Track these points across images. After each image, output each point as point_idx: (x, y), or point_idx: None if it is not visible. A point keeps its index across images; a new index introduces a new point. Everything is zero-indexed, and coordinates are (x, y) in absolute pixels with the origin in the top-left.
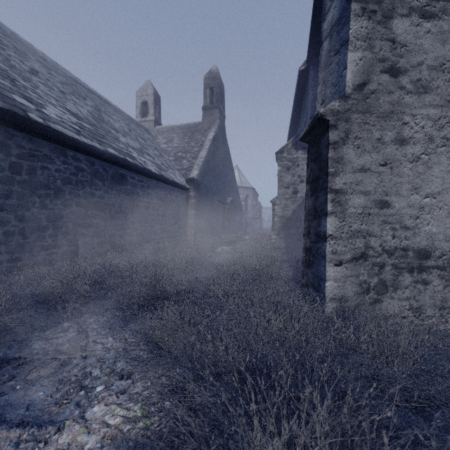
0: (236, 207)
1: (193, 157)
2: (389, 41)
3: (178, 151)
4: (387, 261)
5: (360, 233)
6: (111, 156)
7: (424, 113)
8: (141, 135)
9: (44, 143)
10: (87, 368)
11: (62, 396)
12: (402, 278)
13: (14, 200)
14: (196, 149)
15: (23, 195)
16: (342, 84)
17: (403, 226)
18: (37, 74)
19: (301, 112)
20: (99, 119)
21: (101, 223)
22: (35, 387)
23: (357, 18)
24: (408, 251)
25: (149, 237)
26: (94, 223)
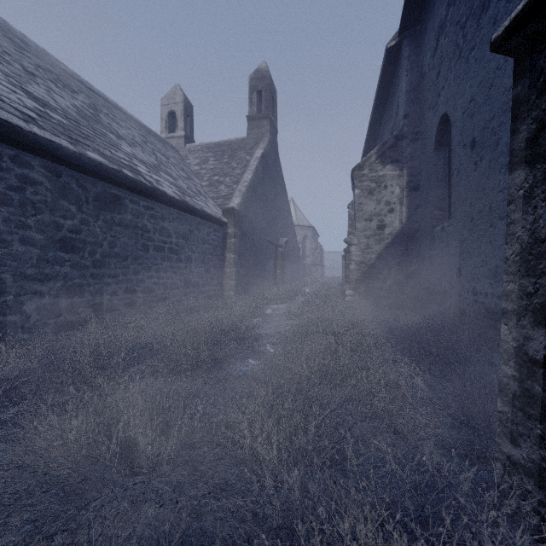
0: (292, 250)
1: (234, 181)
2: None
3: (214, 174)
4: None
5: None
6: (92, 163)
7: None
8: (163, 151)
9: None
10: None
11: None
12: None
13: None
14: (238, 171)
15: None
16: None
17: None
18: None
19: (383, 118)
20: (91, 117)
21: (75, 273)
22: None
23: None
24: None
25: (164, 293)
26: (60, 274)
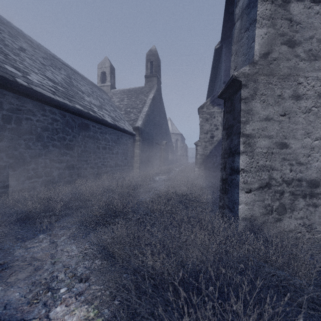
0: (169, 147)
1: (138, 111)
2: (288, 20)
3: (127, 107)
4: (285, 189)
5: (265, 167)
6: (78, 110)
7: (314, 75)
8: (101, 96)
9: (28, 100)
10: (54, 273)
11: (33, 296)
12: (297, 202)
13: (5, 142)
14: (140, 106)
15: (12, 138)
16: (251, 53)
17: (298, 162)
18: (25, 51)
19: (216, 79)
20: (70, 84)
21: (71, 159)
22: (13, 288)
23: (263, 2)
24: (302, 181)
25: (106, 169)
26: (65, 160)
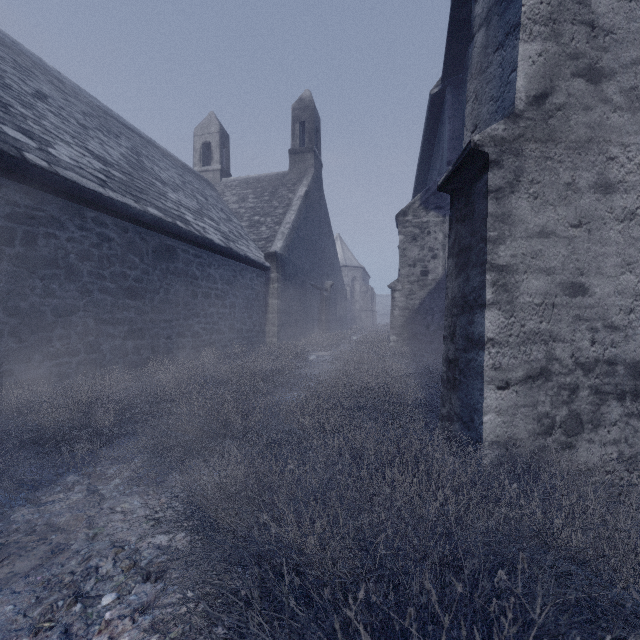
0: (338, 294)
1: (276, 222)
2: (586, 25)
3: (254, 214)
4: (582, 381)
5: (538, 335)
6: (153, 219)
7: None
8: (201, 190)
9: (50, 198)
10: (92, 560)
11: (43, 614)
12: (607, 408)
13: (2, 283)
14: (280, 211)
15: (16, 276)
16: (509, 96)
17: (609, 325)
18: (46, 100)
19: (432, 157)
20: (138, 165)
21: (138, 318)
22: (1, 594)
23: None
24: (616, 365)
25: (210, 338)
26: (127, 319)
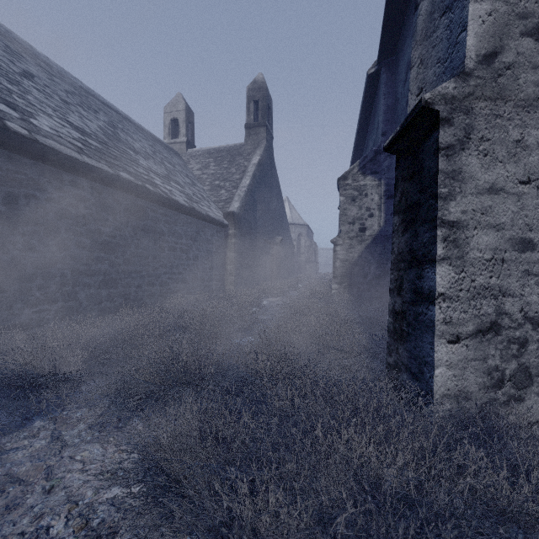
0: (287, 248)
1: (234, 186)
2: None
3: (214, 179)
4: (531, 335)
5: (488, 290)
6: (124, 182)
7: None
8: (169, 159)
9: (30, 162)
10: (44, 519)
11: None
12: None
13: None
14: (237, 176)
15: None
16: (459, 56)
17: None
18: (32, 78)
19: (368, 129)
20: (113, 136)
21: (111, 269)
22: None
23: None
24: None
25: (176, 287)
26: (101, 270)
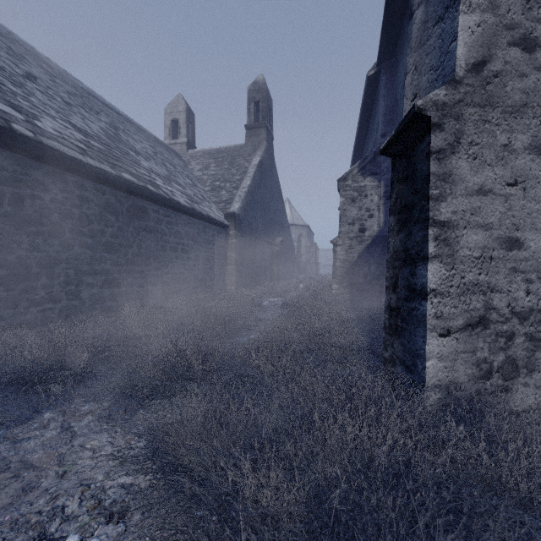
0: (287, 248)
1: (234, 186)
2: None
3: (215, 180)
4: (517, 329)
5: (477, 286)
6: (127, 183)
7: None
8: (170, 160)
9: (35, 164)
10: (59, 499)
11: None
12: (540, 354)
13: None
14: (238, 177)
15: (5, 232)
16: (449, 64)
17: None
18: (35, 80)
19: (368, 131)
20: (115, 138)
21: (114, 269)
22: None
23: None
24: None
25: (177, 287)
26: (104, 270)
